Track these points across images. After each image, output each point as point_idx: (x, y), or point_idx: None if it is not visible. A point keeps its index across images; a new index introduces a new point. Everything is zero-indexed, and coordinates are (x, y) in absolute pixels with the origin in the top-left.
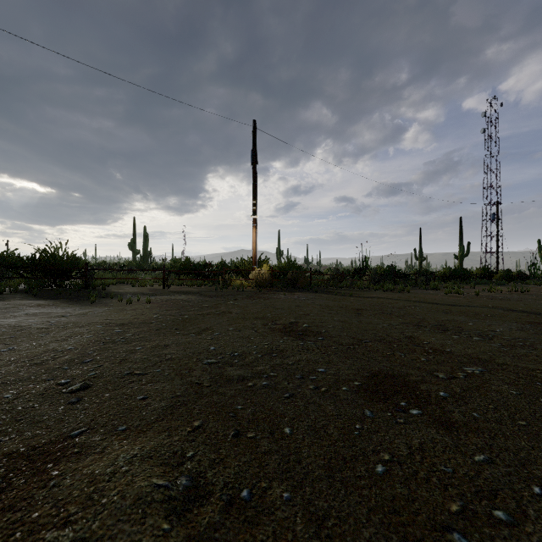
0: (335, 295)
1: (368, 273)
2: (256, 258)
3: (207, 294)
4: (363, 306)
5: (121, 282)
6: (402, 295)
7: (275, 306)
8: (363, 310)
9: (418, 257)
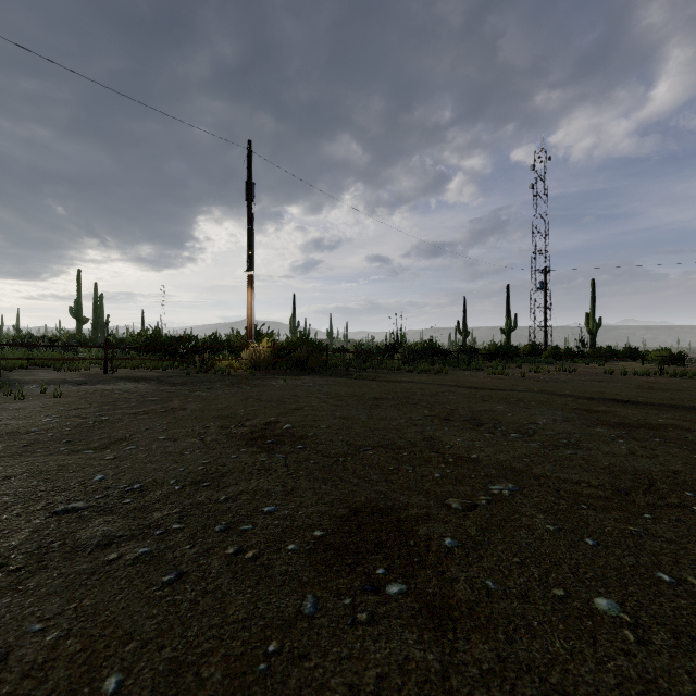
0: (355, 379)
1: (401, 351)
2: (252, 330)
3: (171, 380)
4: (386, 393)
5: (39, 364)
6: (438, 378)
7: (260, 398)
8: (383, 399)
9: (462, 332)
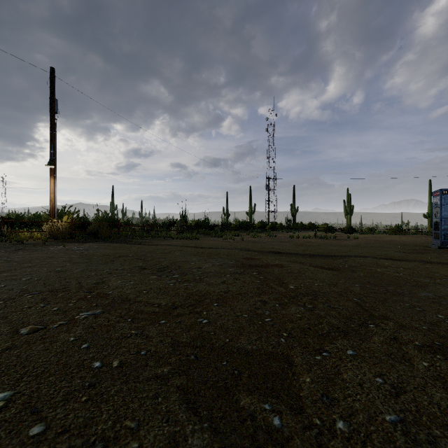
0: (127, 244)
1: (176, 225)
2: (55, 209)
3: None
4: (134, 253)
5: None
6: (188, 242)
7: (13, 259)
8: (123, 257)
9: (226, 214)
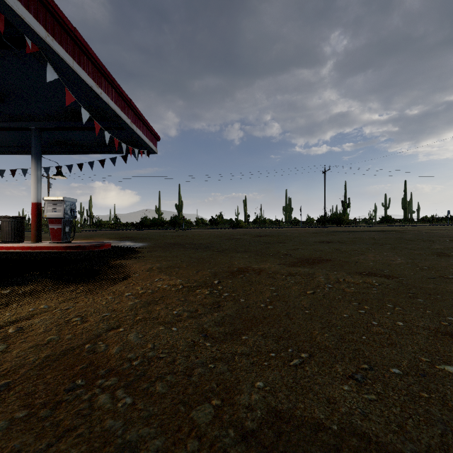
0: None
1: None
2: None
3: None
4: None
5: None
6: None
7: None
8: None
9: None
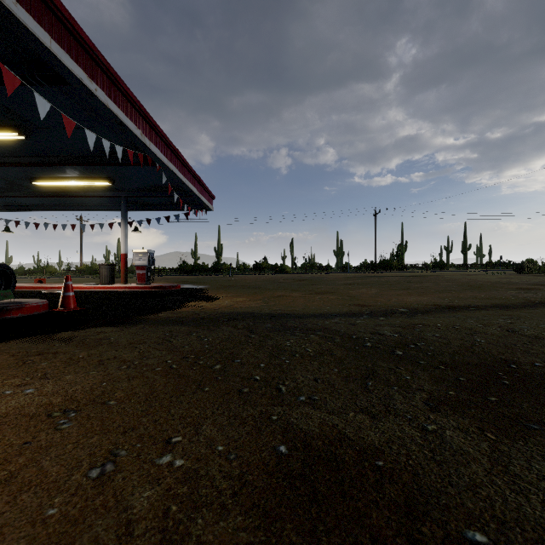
0: None
1: None
2: None
3: None
4: None
5: None
6: None
7: None
8: None
9: None
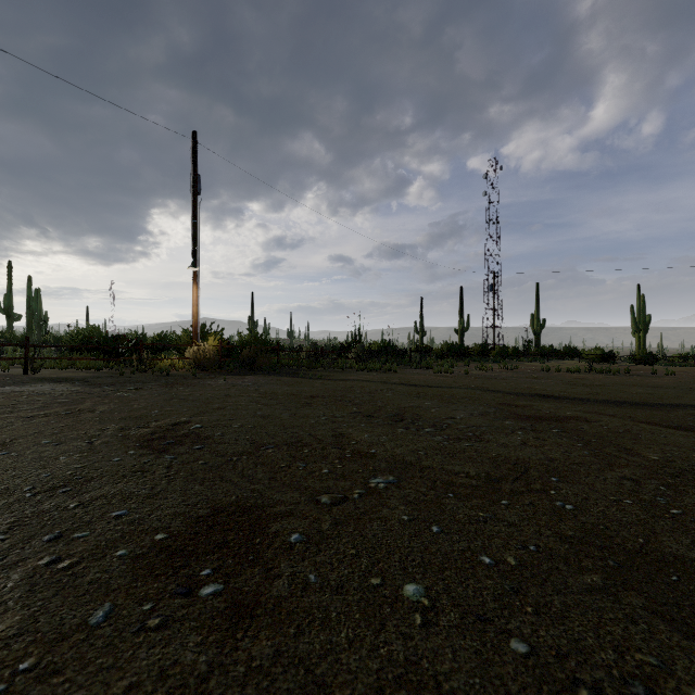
0: (301, 378)
1: (355, 350)
2: (198, 328)
3: (99, 381)
4: (325, 391)
5: None
6: (385, 377)
7: (187, 398)
8: (318, 397)
9: (419, 331)
